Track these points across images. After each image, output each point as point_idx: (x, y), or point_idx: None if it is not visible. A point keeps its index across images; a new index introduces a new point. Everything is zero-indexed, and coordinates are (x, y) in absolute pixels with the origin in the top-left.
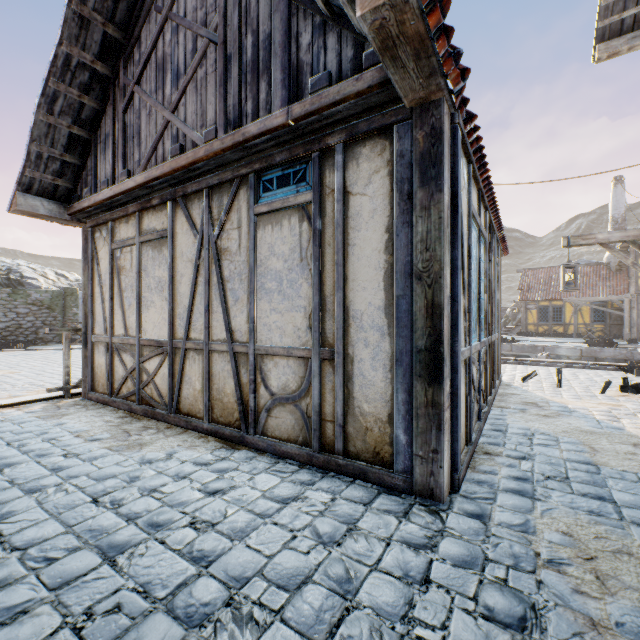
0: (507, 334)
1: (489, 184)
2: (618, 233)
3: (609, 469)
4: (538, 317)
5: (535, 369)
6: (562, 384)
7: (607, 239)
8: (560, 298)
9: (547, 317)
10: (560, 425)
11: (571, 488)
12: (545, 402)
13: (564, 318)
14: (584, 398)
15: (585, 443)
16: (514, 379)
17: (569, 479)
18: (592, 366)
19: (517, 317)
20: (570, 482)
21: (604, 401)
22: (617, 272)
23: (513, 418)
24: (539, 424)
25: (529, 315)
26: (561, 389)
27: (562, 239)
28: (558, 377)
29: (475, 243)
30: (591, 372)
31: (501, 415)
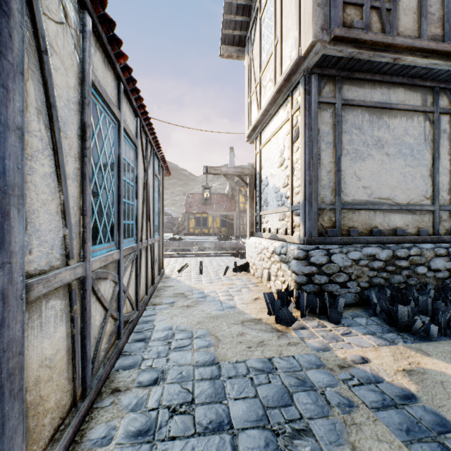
0: (178, 235)
1: (133, 81)
2: (232, 169)
3: (228, 364)
4: (195, 223)
5: (189, 260)
6: (203, 271)
7: (227, 172)
8: (206, 212)
9: (200, 224)
10: (197, 315)
11: (195, 422)
12: (190, 290)
13: (208, 224)
14: (215, 281)
15: (212, 332)
16: (174, 271)
17: (195, 402)
18: (220, 254)
19: (185, 223)
20: (195, 408)
21: (225, 282)
22: (231, 199)
23: (162, 316)
24: (181, 318)
25: (191, 222)
26: (202, 275)
27: (203, 167)
28: (201, 267)
29: (112, 135)
30: (219, 259)
31: (152, 315)
